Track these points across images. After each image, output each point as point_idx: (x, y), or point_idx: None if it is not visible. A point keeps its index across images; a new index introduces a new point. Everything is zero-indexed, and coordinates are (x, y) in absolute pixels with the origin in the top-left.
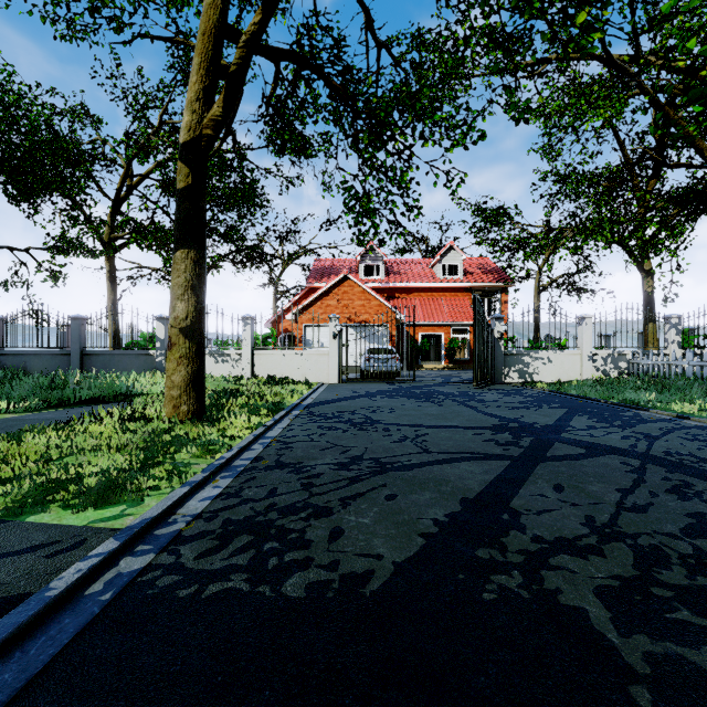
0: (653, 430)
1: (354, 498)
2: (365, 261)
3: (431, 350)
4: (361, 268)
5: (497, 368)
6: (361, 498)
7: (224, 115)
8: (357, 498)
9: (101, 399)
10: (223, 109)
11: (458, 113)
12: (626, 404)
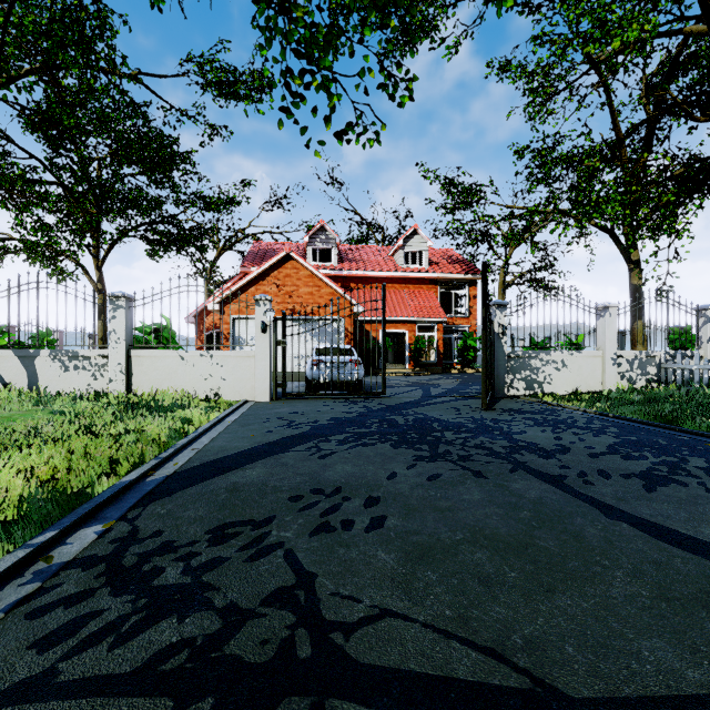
0: None
1: None
2: (314, 243)
3: (389, 351)
4: (310, 252)
5: (498, 375)
6: None
7: None
8: None
9: None
10: None
11: None
12: None
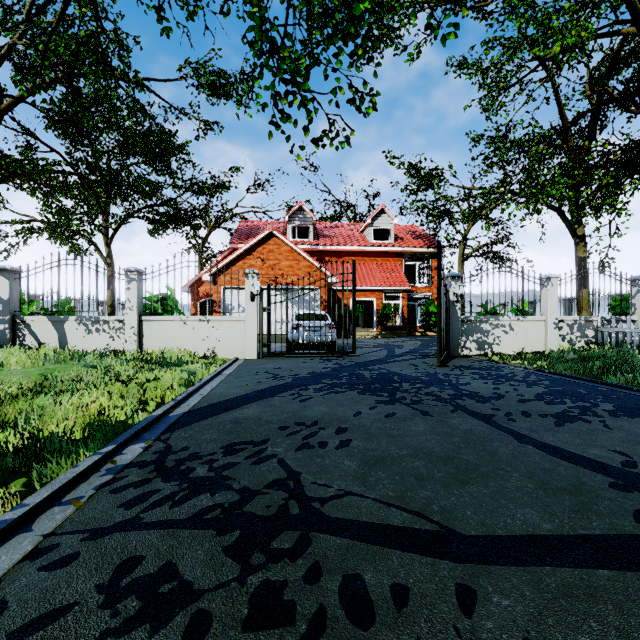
0: None
1: None
2: (293, 221)
3: (359, 317)
4: (289, 230)
5: (453, 337)
6: None
7: None
8: None
9: None
10: None
11: None
12: None
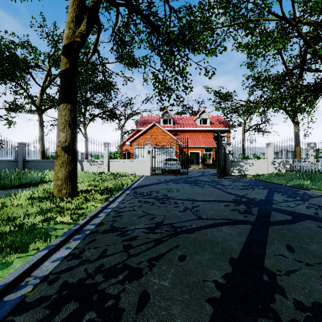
0: (320, 202)
1: (157, 259)
2: (163, 117)
3: (194, 159)
4: (162, 121)
5: (228, 168)
6: (162, 259)
7: (87, 30)
8: (159, 259)
9: (26, 184)
10: (86, 27)
11: (212, 36)
12: (297, 187)
